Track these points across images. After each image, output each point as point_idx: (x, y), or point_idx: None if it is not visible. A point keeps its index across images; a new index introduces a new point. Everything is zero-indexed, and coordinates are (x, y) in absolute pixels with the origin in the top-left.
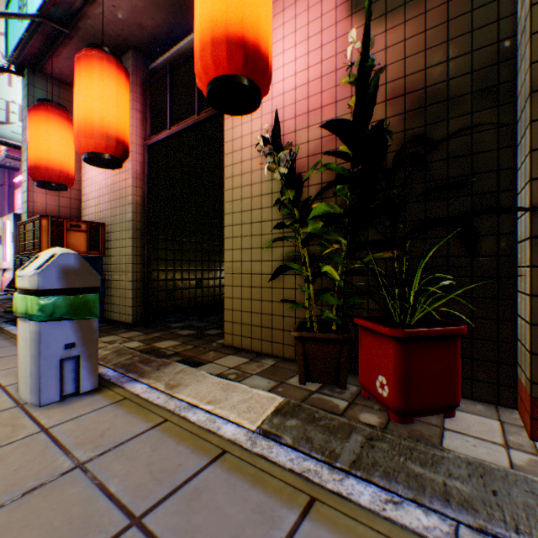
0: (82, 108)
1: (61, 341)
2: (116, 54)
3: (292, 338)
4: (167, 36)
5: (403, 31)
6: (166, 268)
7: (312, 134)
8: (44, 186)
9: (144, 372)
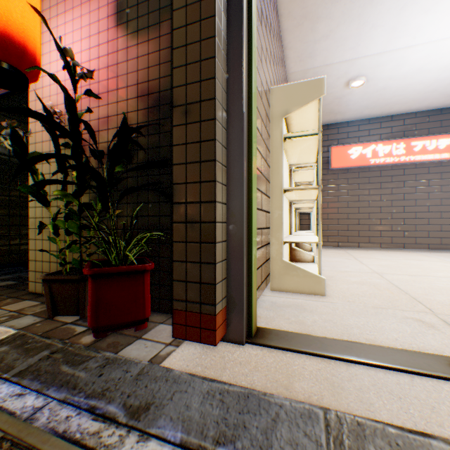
0: None
1: None
2: None
3: None
4: None
5: (148, 47)
6: (9, 224)
7: (93, 114)
8: None
9: None
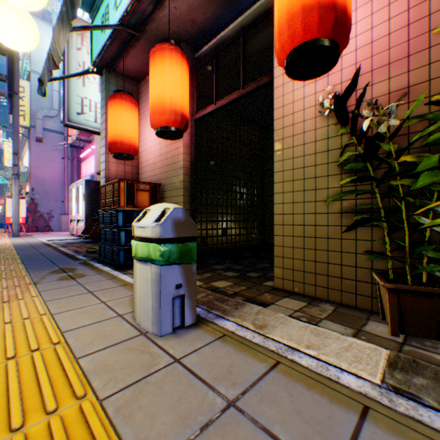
0: (156, 92)
1: (173, 282)
2: (179, 45)
3: (352, 286)
4: (212, 27)
5: None
6: (200, 220)
7: (376, 91)
8: (118, 157)
9: (225, 310)
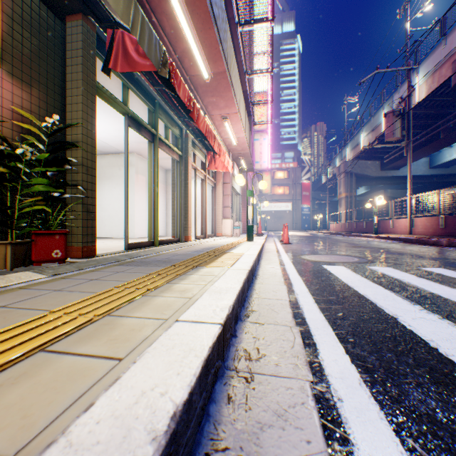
0: None
1: None
2: None
3: None
4: None
5: (23, 93)
6: None
7: None
8: None
9: None
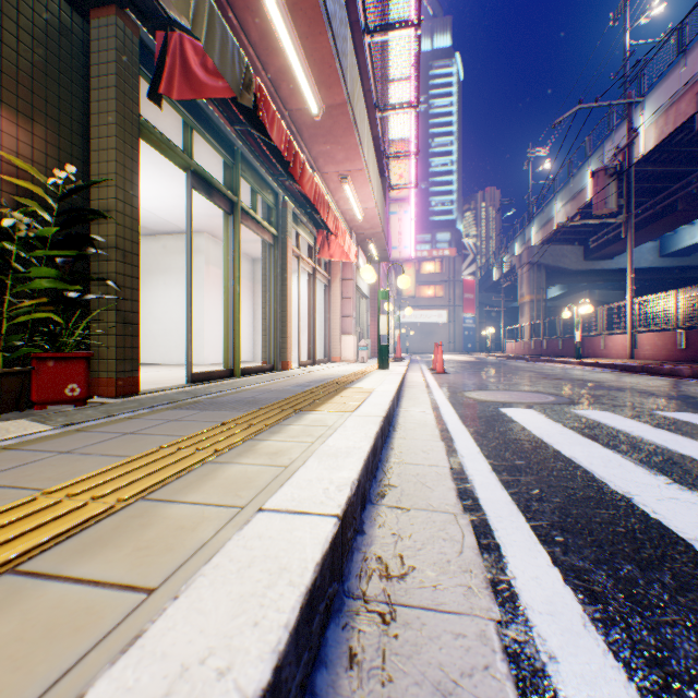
0: None
1: None
2: None
3: None
4: None
5: (19, 131)
6: None
7: None
8: None
9: None
